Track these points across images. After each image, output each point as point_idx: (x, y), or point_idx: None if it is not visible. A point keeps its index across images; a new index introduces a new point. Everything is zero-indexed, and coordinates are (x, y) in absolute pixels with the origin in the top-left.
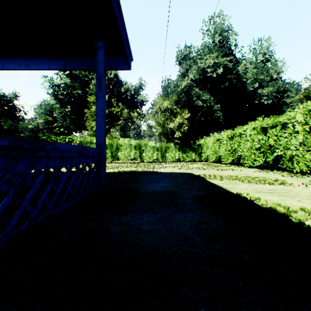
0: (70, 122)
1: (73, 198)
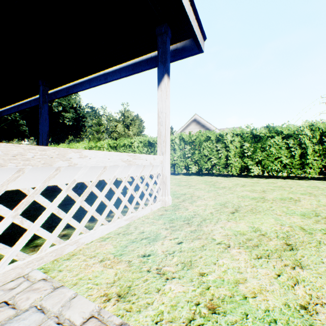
0: None
1: None
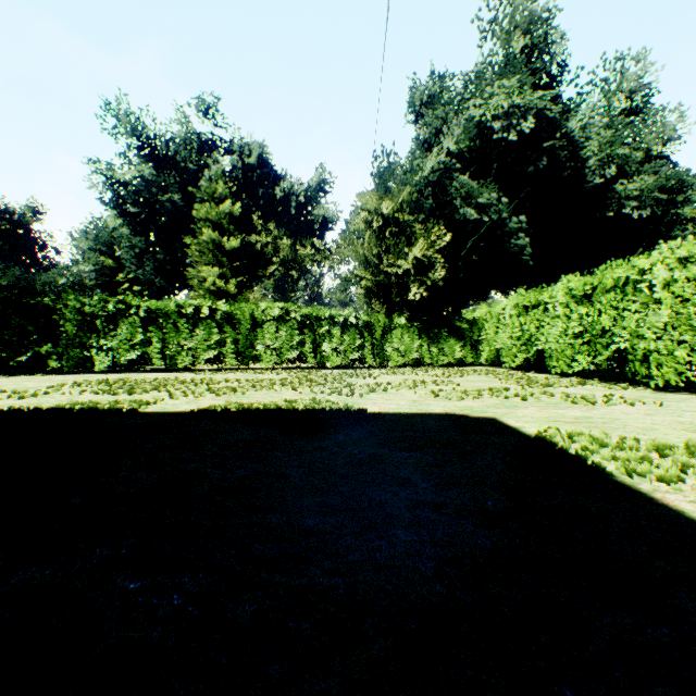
0: (154, 269)
1: None
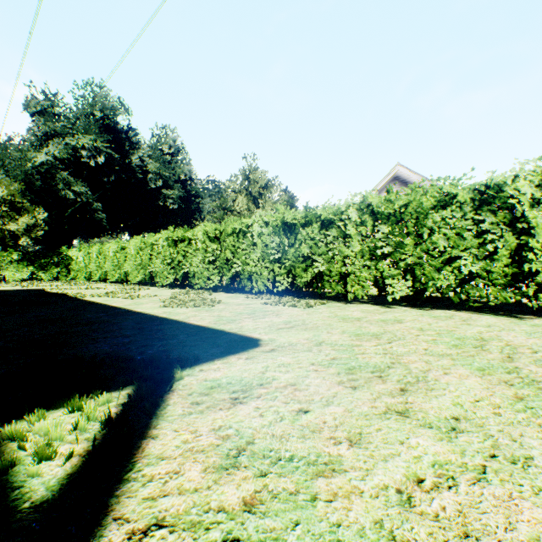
0: None
1: None
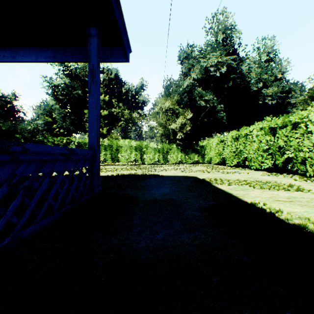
0: (69, 123)
1: (55, 211)
